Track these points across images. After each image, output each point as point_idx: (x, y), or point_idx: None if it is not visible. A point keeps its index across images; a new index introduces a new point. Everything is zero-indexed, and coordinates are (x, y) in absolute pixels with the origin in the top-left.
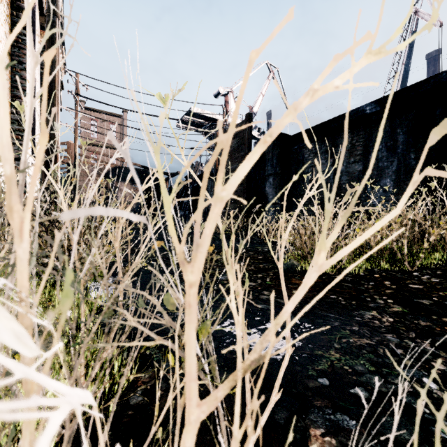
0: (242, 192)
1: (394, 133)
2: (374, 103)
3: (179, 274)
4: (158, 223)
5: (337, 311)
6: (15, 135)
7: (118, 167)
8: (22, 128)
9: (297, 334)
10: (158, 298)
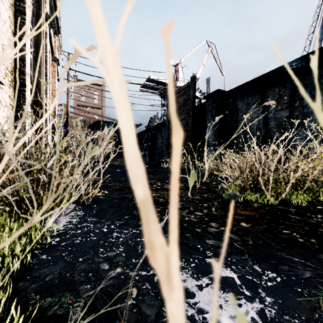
0: (188, 136)
1: (319, 83)
2: (300, 59)
3: (134, 202)
4: (112, 156)
5: (300, 253)
6: (18, 94)
7: (98, 121)
8: (22, 88)
9: (262, 291)
10: (108, 228)
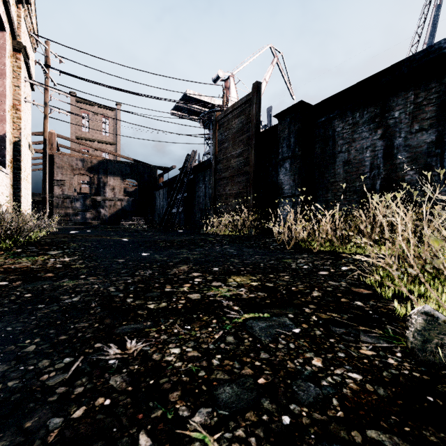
0: (247, 183)
1: None
2: None
3: None
4: None
5: None
6: None
7: (106, 160)
8: None
9: None
10: None
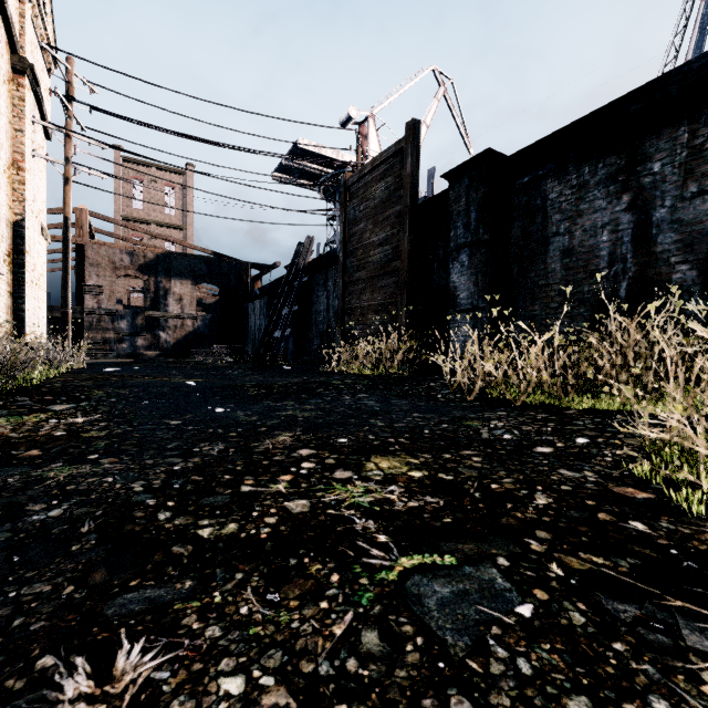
0: (397, 288)
1: None
2: None
3: None
4: None
5: None
6: None
7: (169, 253)
8: None
9: None
10: None
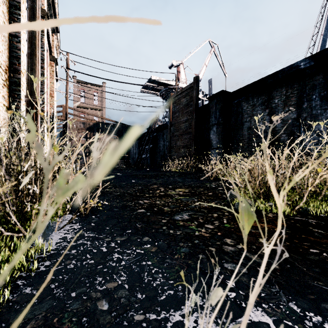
0: (190, 139)
1: None
2: (308, 58)
3: (136, 211)
4: None
5: None
6: (12, 93)
7: (98, 122)
8: (17, 88)
9: None
10: (107, 246)
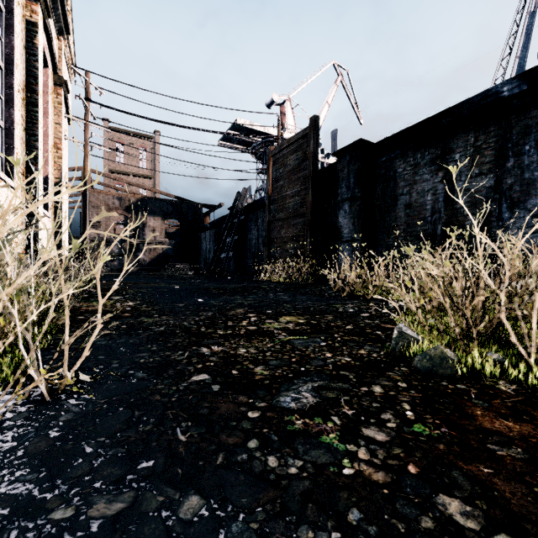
0: (304, 225)
1: None
2: (518, 78)
3: (187, 380)
4: (102, 260)
5: None
6: None
7: (146, 198)
8: None
9: None
10: None
